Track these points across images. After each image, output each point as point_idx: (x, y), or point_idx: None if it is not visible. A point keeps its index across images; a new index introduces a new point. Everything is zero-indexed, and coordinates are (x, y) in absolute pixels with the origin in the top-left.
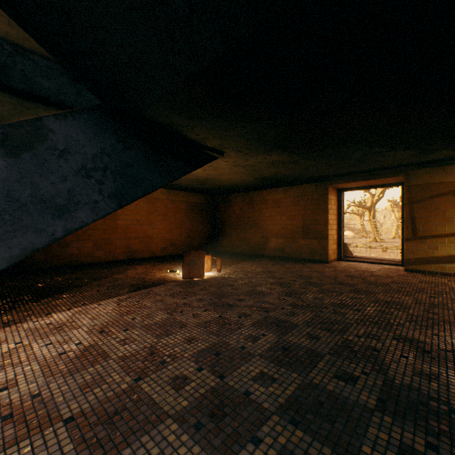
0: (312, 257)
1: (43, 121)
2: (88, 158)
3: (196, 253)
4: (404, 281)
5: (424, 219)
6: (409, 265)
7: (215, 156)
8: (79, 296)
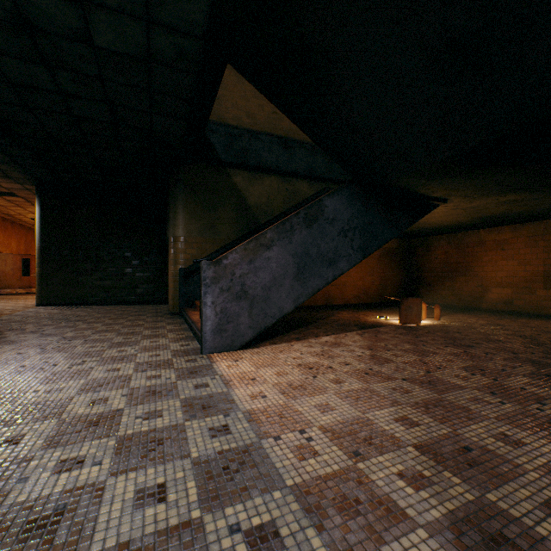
0: None
1: (322, 201)
2: (345, 222)
3: (412, 300)
4: None
5: None
6: None
7: (437, 204)
8: (322, 329)
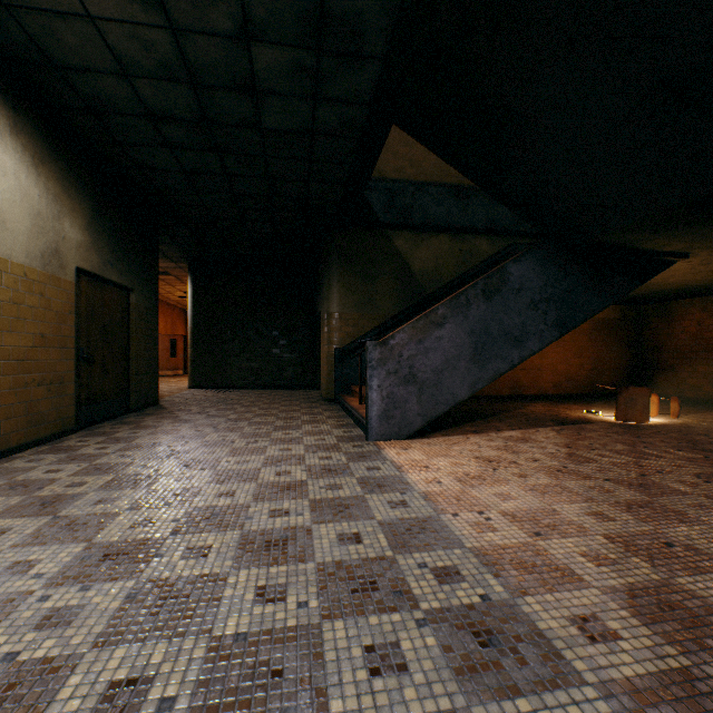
0: None
1: (505, 268)
2: (535, 292)
3: (635, 389)
4: None
5: None
6: None
7: (672, 260)
8: (506, 422)
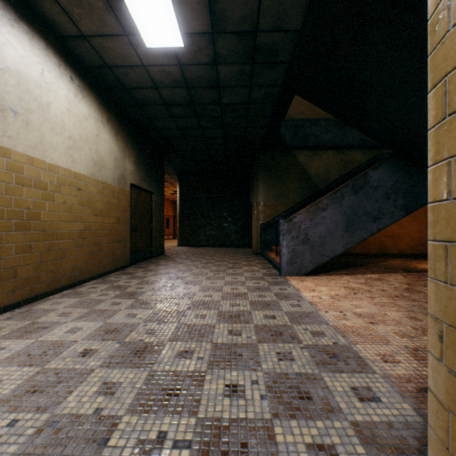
0: None
1: (367, 174)
2: (387, 188)
3: None
4: None
5: None
6: None
7: None
8: (370, 270)
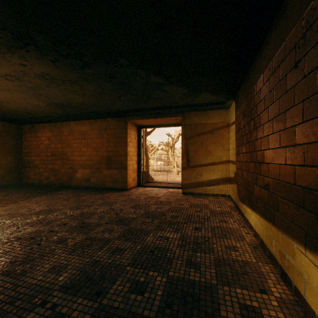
0: (114, 186)
1: None
2: None
3: None
4: (179, 206)
5: (195, 152)
6: (185, 189)
7: None
8: None
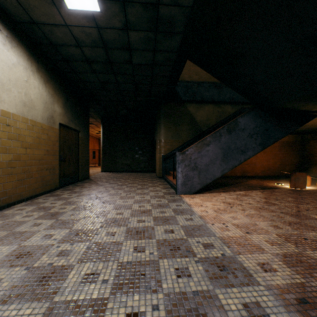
0: None
1: (237, 120)
2: (251, 130)
3: (299, 173)
4: None
5: None
6: None
7: None
8: (238, 188)
